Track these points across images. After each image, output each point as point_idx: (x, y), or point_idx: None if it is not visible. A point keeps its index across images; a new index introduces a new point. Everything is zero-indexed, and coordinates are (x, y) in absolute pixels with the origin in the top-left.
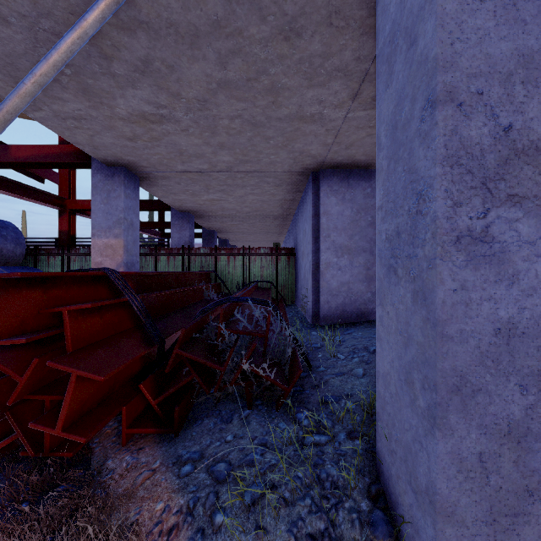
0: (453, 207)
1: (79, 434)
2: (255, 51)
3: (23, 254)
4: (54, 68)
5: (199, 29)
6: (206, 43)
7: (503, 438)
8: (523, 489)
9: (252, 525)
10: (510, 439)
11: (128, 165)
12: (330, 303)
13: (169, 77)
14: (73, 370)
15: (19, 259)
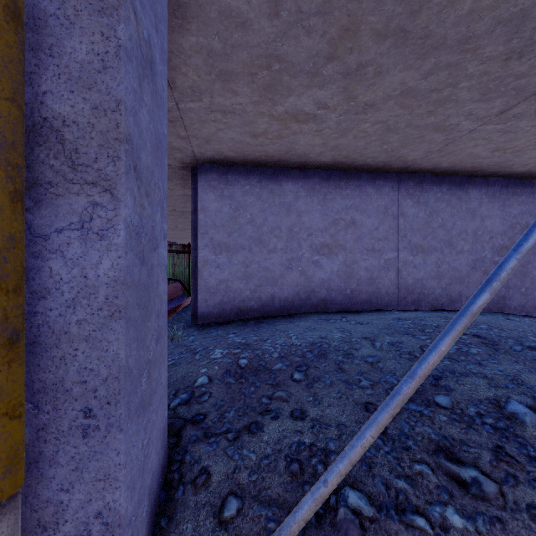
0: None
1: None
2: None
3: None
4: None
5: None
6: None
7: None
8: (34, 524)
9: None
10: None
11: None
12: (208, 302)
13: None
14: None
15: None
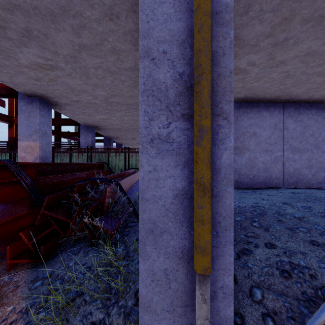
0: (149, 121)
1: None
2: (95, 27)
3: None
4: None
5: (53, 11)
6: (62, 20)
7: (179, 260)
8: (191, 290)
9: (61, 318)
10: (183, 261)
11: (41, 96)
12: None
13: (46, 41)
14: None
15: None
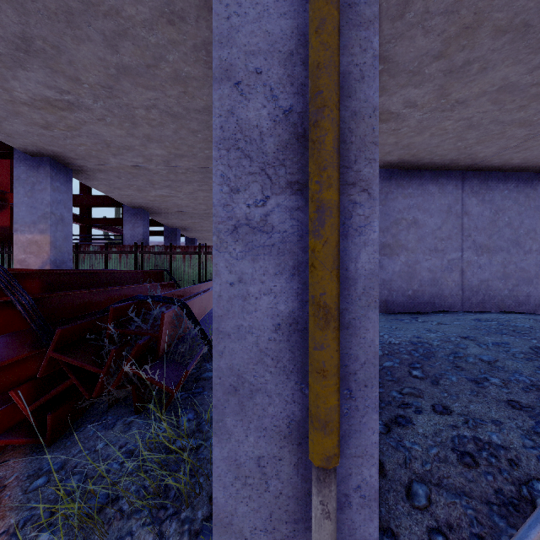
0: (230, 194)
1: None
2: (143, 35)
3: None
4: None
5: (69, 5)
6: (85, 22)
7: (283, 440)
8: (304, 494)
9: None
10: (290, 441)
11: (54, 156)
12: None
13: (59, 58)
14: None
15: None
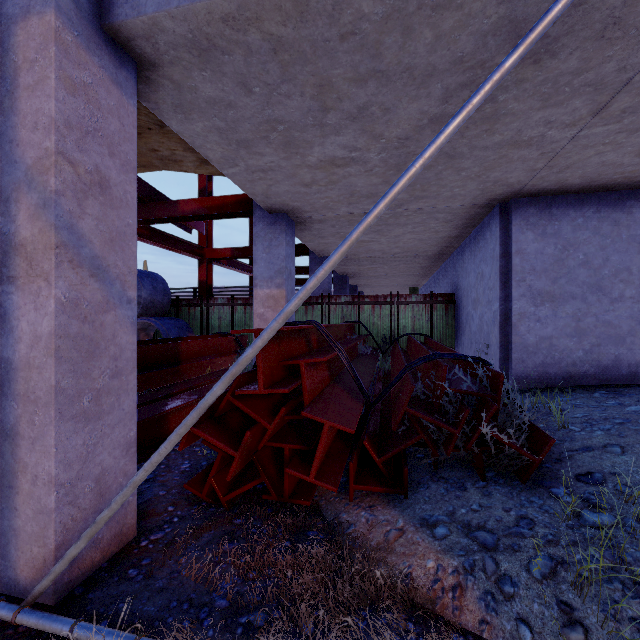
0: None
1: (330, 484)
2: None
3: (169, 305)
4: (438, 150)
5: (436, 68)
6: (437, 81)
7: None
8: None
9: (551, 598)
10: None
11: (290, 211)
12: (525, 363)
13: (379, 119)
14: (325, 421)
15: (165, 309)
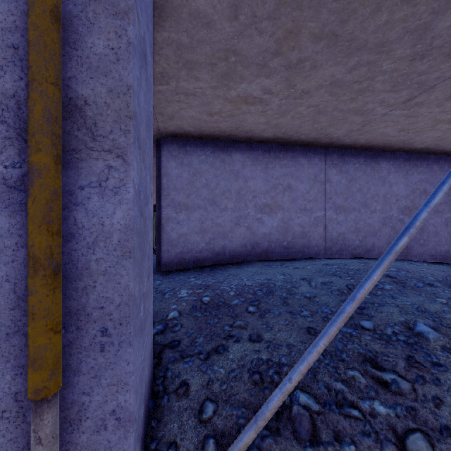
0: None
1: None
2: None
3: None
4: None
5: None
6: None
7: None
8: (62, 421)
9: None
10: None
11: None
12: (170, 252)
13: None
14: None
15: None
